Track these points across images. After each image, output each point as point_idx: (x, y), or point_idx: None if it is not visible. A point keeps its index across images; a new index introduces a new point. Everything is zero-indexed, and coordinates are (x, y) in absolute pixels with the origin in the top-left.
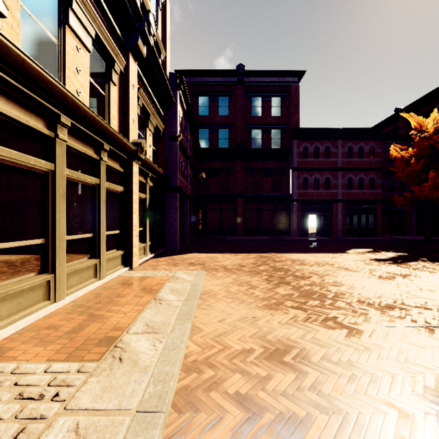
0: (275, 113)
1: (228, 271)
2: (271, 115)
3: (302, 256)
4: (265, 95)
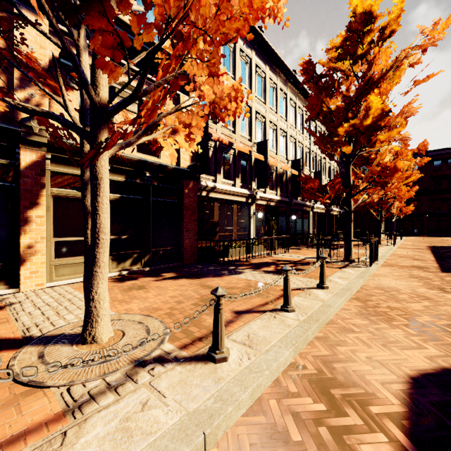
0: (450, 168)
1: (412, 238)
2: (448, 169)
3: (445, 238)
4: (442, 160)
